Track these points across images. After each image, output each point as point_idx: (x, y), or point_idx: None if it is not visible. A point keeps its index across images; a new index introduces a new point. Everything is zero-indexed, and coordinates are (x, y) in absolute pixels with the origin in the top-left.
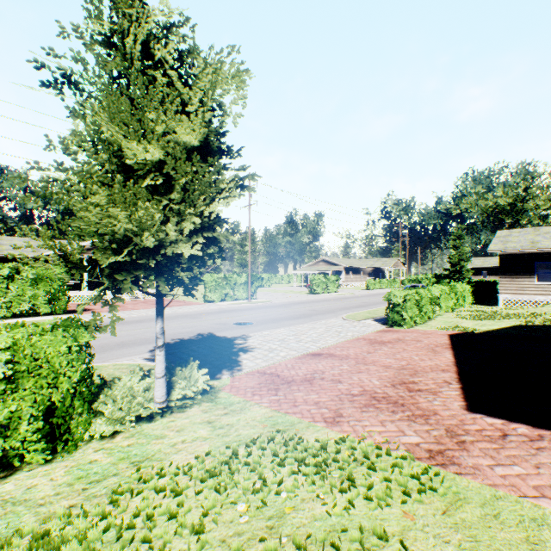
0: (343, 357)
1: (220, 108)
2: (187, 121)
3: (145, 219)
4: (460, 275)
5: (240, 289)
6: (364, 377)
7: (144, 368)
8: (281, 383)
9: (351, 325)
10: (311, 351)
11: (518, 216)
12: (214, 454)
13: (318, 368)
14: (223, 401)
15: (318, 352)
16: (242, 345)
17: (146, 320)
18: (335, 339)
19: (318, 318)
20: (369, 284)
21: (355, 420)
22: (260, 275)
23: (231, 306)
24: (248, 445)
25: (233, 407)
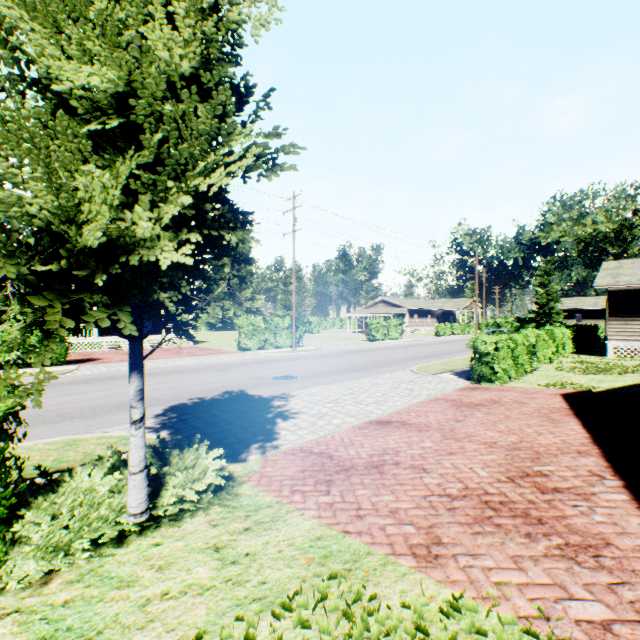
0: (421, 428)
1: (230, 4)
2: (160, 4)
3: (86, 191)
4: (549, 319)
5: (283, 335)
6: (461, 462)
7: None
8: (336, 471)
9: (425, 380)
10: (375, 417)
11: (625, 245)
12: (210, 639)
13: (388, 446)
14: (245, 503)
15: (386, 419)
16: (281, 408)
17: (162, 373)
18: (406, 400)
19: (380, 370)
20: (439, 329)
21: (466, 554)
22: (307, 319)
23: (271, 356)
24: (276, 615)
25: (260, 516)
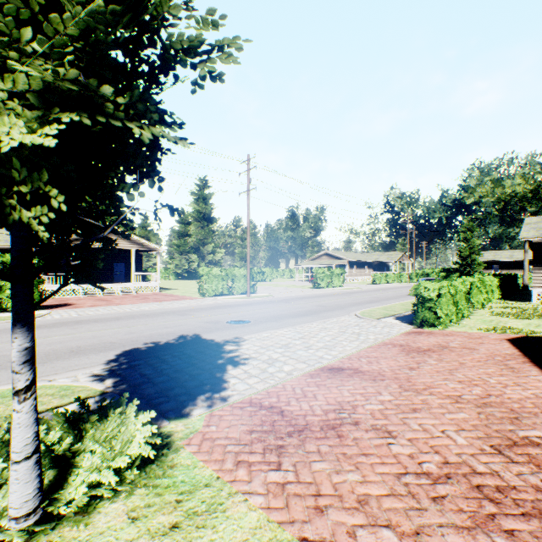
0: (375, 376)
1: None
2: None
3: None
4: (471, 269)
5: (239, 283)
6: (429, 423)
7: (78, 394)
8: (288, 433)
9: (370, 324)
10: (326, 363)
11: (541, 204)
12: None
13: (343, 399)
14: (179, 479)
15: (337, 365)
16: (232, 354)
17: (126, 317)
18: (355, 345)
19: (327, 315)
20: (375, 278)
21: None
22: (261, 270)
23: (227, 301)
24: None
25: (194, 502)
